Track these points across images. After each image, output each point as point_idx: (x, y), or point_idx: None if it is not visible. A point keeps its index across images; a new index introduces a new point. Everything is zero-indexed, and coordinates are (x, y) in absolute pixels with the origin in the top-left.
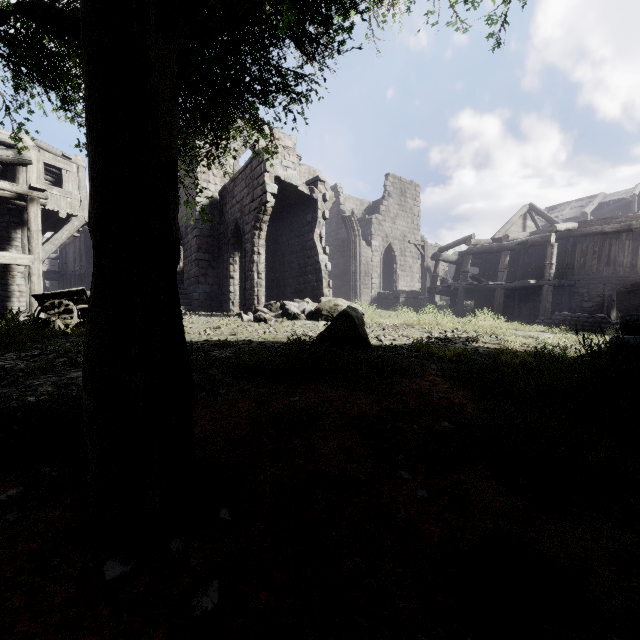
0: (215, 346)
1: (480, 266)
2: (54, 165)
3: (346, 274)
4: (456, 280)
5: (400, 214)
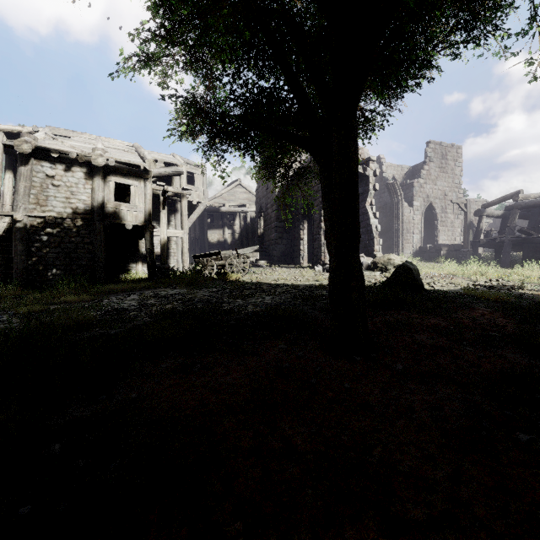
0: (312, 288)
1: (529, 219)
2: (190, 171)
3: (388, 231)
4: (501, 233)
5: (441, 175)
